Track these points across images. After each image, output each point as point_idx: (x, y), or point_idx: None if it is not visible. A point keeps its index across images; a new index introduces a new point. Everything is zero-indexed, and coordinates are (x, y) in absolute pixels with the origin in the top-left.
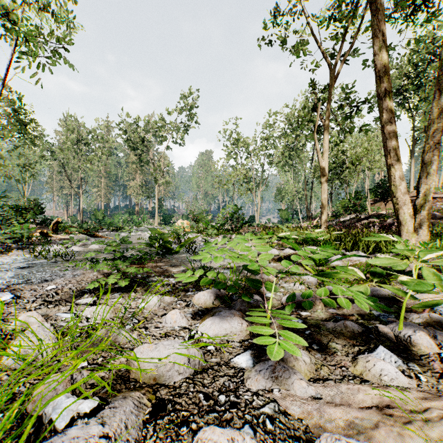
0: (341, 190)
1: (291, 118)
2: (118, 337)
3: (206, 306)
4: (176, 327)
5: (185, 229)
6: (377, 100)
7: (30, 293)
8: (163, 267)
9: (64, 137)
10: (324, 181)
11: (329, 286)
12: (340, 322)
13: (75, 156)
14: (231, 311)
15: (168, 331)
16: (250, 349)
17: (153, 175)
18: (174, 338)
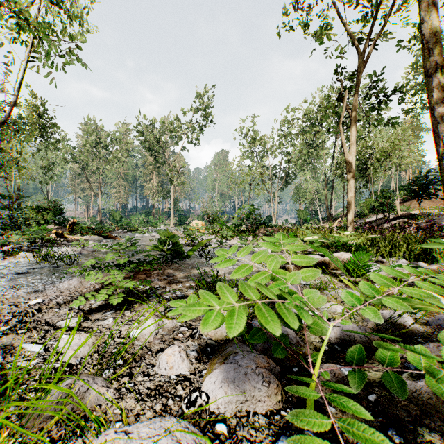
0: (365, 189)
1: (310, 114)
2: (86, 396)
3: (217, 338)
4: (173, 377)
5: (200, 230)
6: (424, 78)
7: (10, 308)
8: (170, 275)
9: (83, 140)
10: (351, 177)
11: (381, 310)
12: (423, 382)
13: (93, 158)
14: (252, 354)
15: (161, 383)
16: (285, 435)
17: (168, 176)
18: (166, 399)
